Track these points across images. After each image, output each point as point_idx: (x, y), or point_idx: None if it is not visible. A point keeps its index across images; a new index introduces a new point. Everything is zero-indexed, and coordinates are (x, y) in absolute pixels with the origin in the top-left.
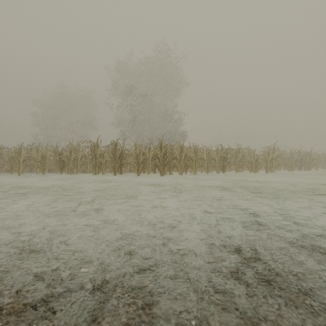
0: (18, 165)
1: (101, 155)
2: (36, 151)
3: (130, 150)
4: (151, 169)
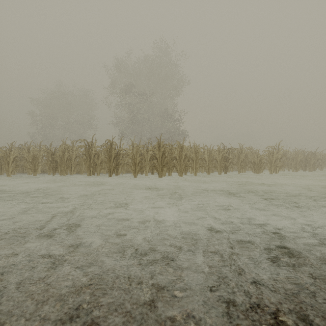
0: (7, 165)
1: (96, 155)
2: (28, 151)
3: (126, 149)
4: (148, 170)
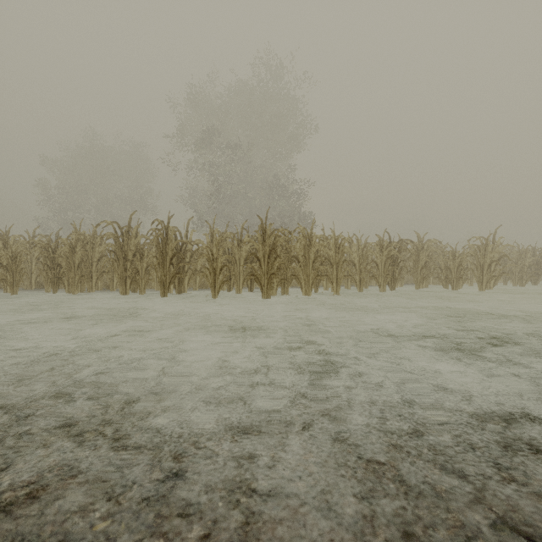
0: None
1: (137, 252)
2: (4, 245)
3: (199, 242)
4: (243, 282)
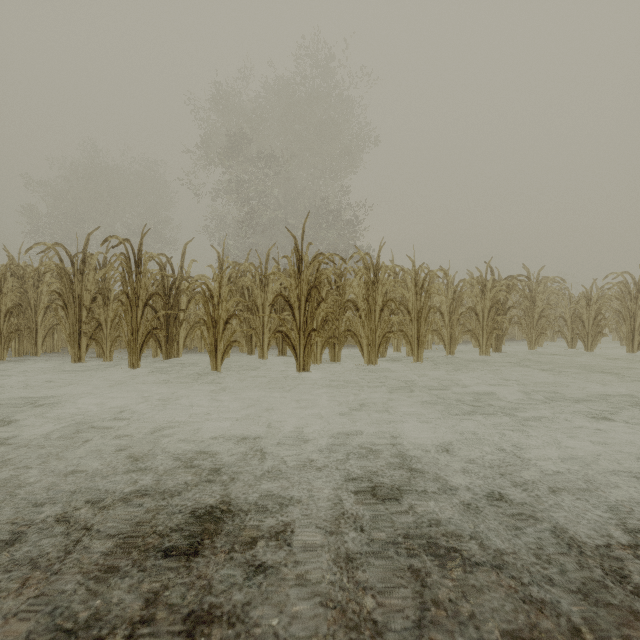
0: None
1: (98, 294)
2: None
3: (200, 278)
4: (269, 342)
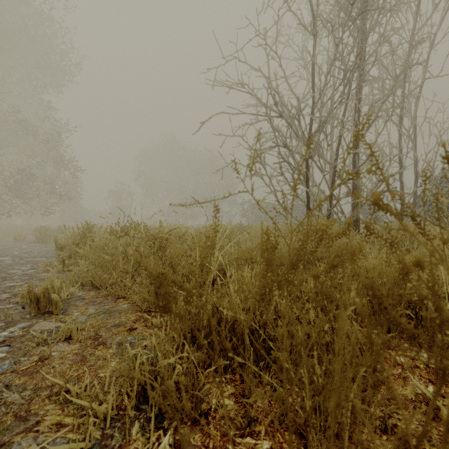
0: None
1: None
2: None
3: None
4: None
